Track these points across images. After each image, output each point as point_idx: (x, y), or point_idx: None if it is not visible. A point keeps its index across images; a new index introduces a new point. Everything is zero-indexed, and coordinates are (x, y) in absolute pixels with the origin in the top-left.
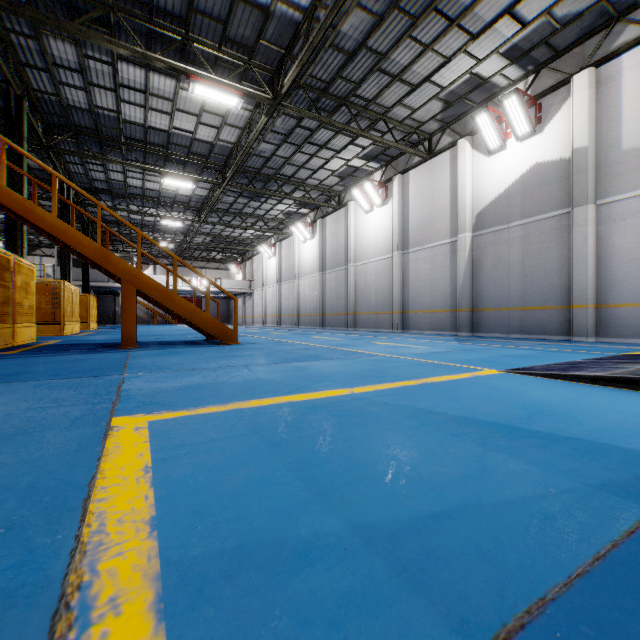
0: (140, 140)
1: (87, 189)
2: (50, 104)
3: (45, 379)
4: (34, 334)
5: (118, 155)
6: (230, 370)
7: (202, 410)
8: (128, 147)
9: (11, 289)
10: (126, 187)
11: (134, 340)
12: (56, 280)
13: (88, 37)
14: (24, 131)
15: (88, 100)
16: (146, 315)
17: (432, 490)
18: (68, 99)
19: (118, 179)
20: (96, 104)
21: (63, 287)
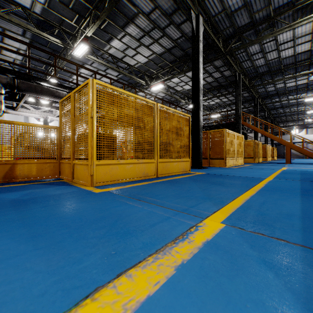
0: (294, 89)
1: (273, 109)
2: (263, 93)
3: (271, 165)
4: (261, 160)
5: (285, 96)
6: (309, 167)
7: (295, 168)
8: (289, 93)
9: (258, 149)
10: (288, 104)
11: (289, 161)
12: (264, 144)
13: (276, 81)
14: (257, 107)
15: (274, 88)
16: (300, 154)
17: (311, 170)
18: (268, 90)
19: (285, 102)
20: (277, 87)
21: (266, 146)
